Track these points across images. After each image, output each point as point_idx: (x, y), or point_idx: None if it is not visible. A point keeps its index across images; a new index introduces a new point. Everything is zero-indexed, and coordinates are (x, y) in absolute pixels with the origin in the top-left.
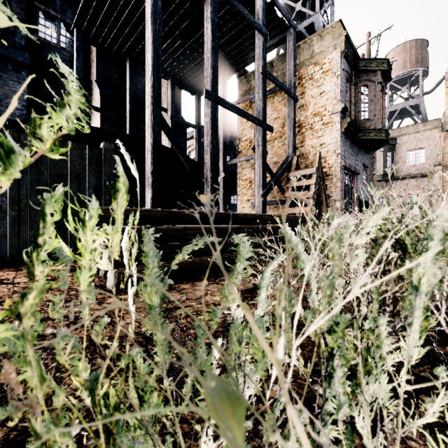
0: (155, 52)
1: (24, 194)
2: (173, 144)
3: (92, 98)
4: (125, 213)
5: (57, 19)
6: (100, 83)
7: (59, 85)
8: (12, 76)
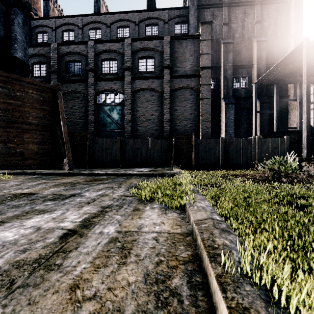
0: (307, 106)
1: (267, 153)
2: (313, 132)
3: (253, 104)
4: (306, 159)
5: (239, 77)
6: (258, 97)
7: (240, 103)
8: (230, 109)
